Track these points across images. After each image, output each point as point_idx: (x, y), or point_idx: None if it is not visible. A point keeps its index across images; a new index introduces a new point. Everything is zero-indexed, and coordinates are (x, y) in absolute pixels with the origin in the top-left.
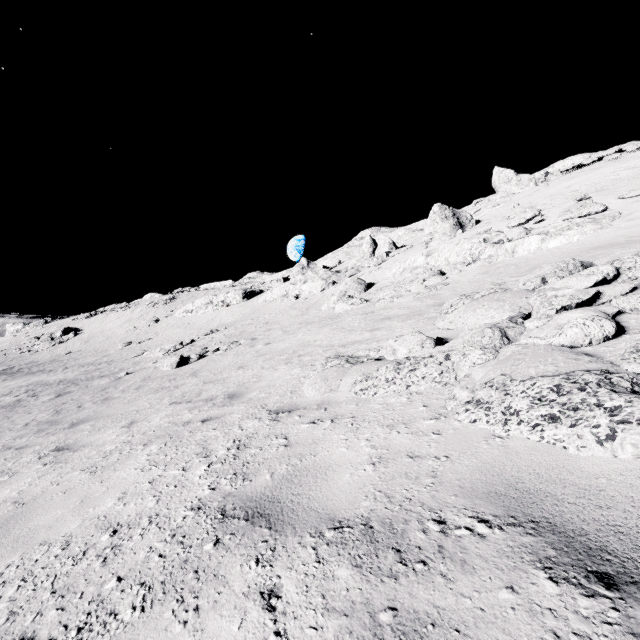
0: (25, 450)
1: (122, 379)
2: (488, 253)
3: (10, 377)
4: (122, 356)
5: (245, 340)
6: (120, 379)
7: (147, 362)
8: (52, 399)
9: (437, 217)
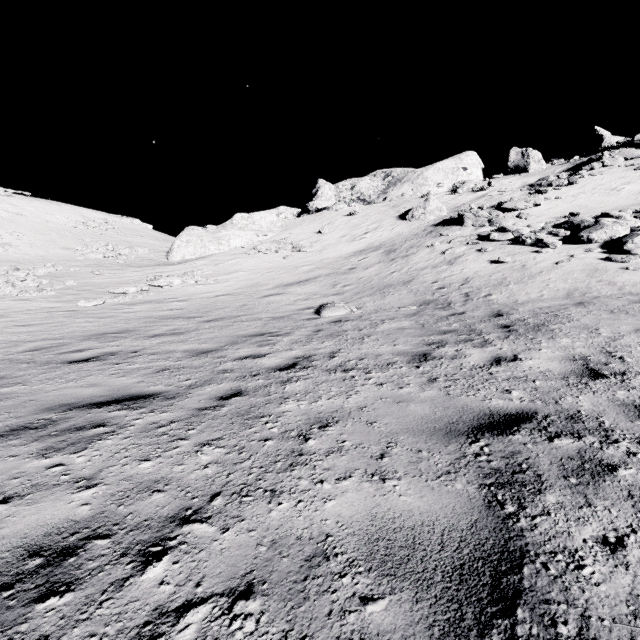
0: None
1: None
2: None
3: None
4: None
5: None
6: None
7: None
8: None
9: None
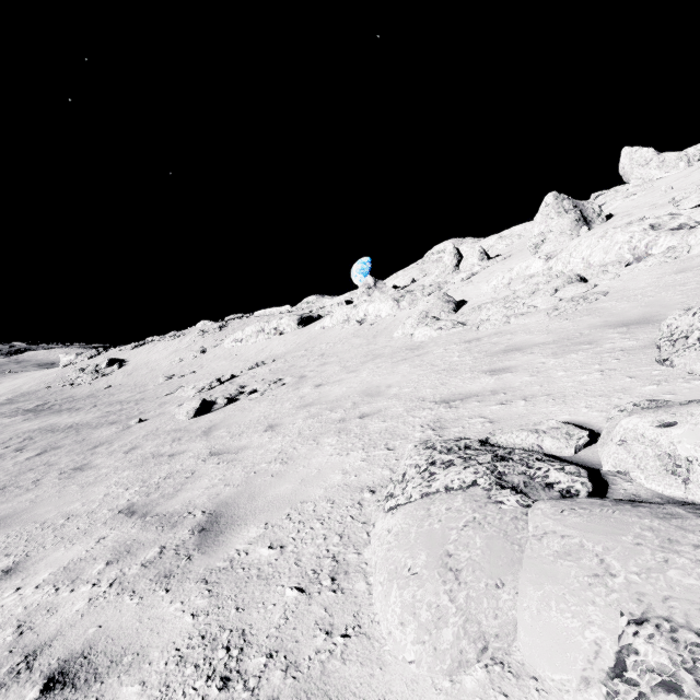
0: None
1: (128, 430)
2: (665, 244)
3: (34, 416)
4: (156, 393)
5: (291, 378)
6: (127, 429)
7: (172, 404)
8: (28, 459)
9: (551, 211)
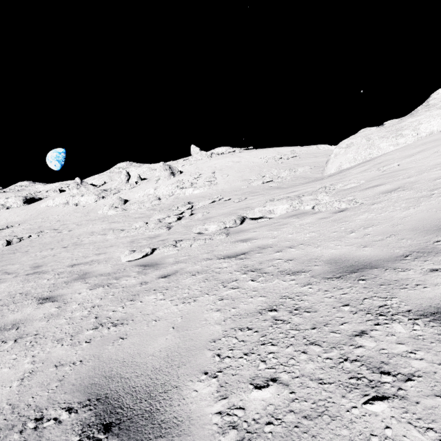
0: None
1: None
2: (178, 192)
3: None
4: None
5: (49, 230)
6: None
7: None
8: None
9: (162, 168)
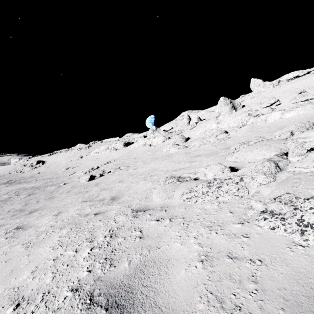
0: (1, 227)
1: (61, 187)
2: (251, 121)
3: (9, 185)
4: (64, 175)
5: (124, 167)
6: (60, 187)
7: (75, 178)
8: (25, 197)
9: (222, 104)
